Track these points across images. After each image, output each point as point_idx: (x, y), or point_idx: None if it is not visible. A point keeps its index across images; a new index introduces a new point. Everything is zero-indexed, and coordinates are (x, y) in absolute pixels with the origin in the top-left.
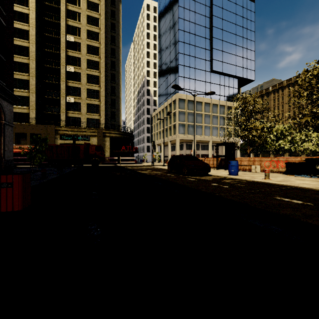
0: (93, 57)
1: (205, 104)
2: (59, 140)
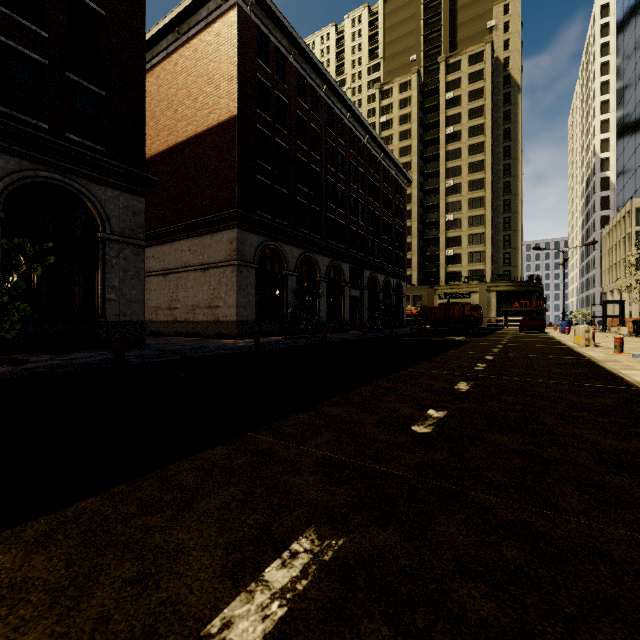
0: (476, 193)
1: None
2: (437, 300)
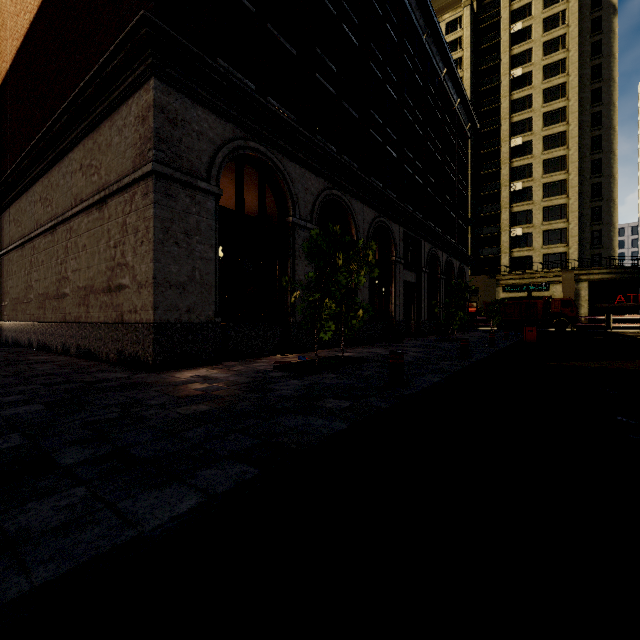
0: (554, 152)
1: None
2: (500, 294)
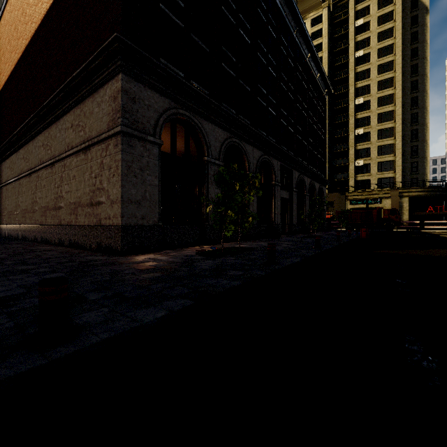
0: (385, 108)
1: None
2: (348, 206)
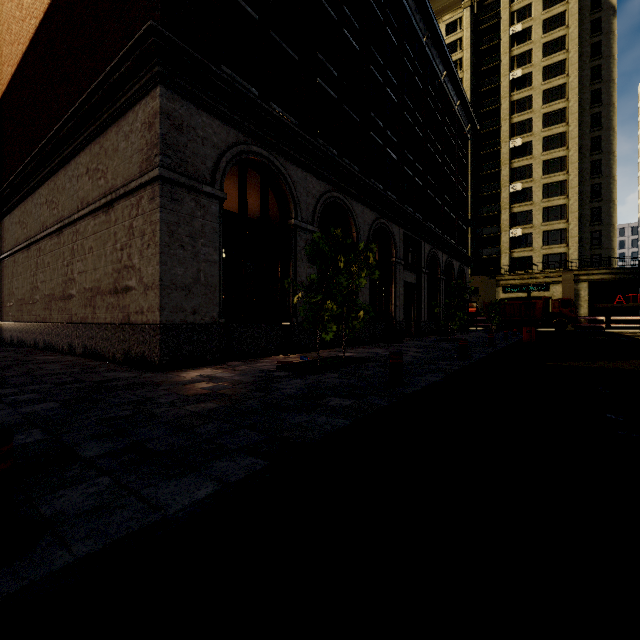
0: (554, 152)
1: None
2: (500, 294)
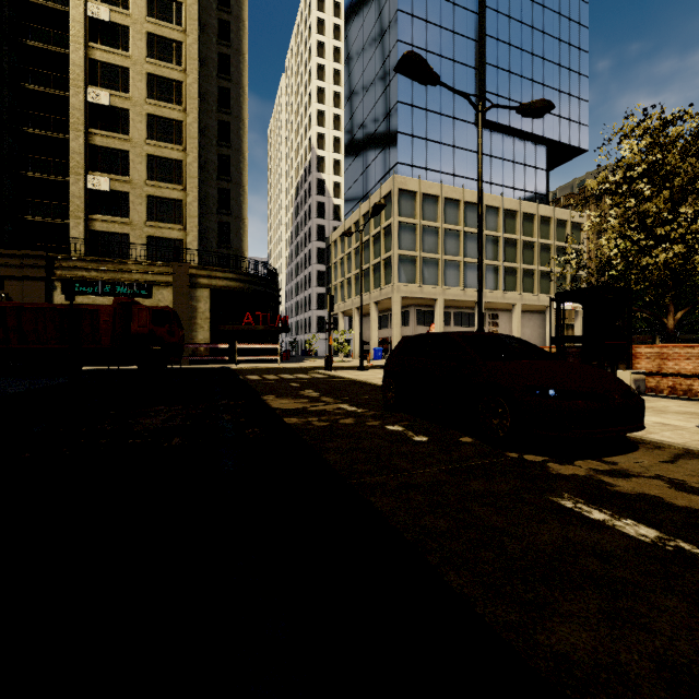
0: (165, 67)
1: (466, 206)
2: (58, 296)
